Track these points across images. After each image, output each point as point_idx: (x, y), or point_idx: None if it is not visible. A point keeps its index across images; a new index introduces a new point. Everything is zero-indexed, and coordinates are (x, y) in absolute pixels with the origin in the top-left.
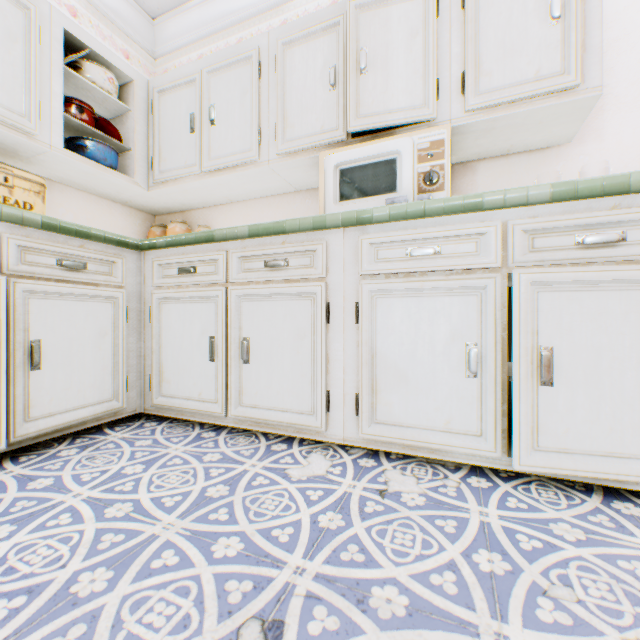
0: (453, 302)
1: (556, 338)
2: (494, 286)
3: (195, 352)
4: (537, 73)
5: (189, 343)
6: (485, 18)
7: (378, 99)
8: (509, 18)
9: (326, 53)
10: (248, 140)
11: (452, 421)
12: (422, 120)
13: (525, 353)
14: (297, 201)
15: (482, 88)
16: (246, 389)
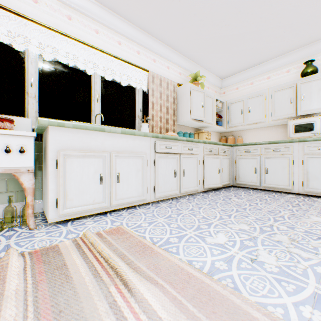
0: None
1: None
2: None
3: (249, 171)
4: None
5: (247, 169)
6: None
7: (307, 107)
8: None
9: (288, 94)
10: (261, 116)
11: None
12: None
13: None
14: (273, 128)
15: None
16: (266, 180)
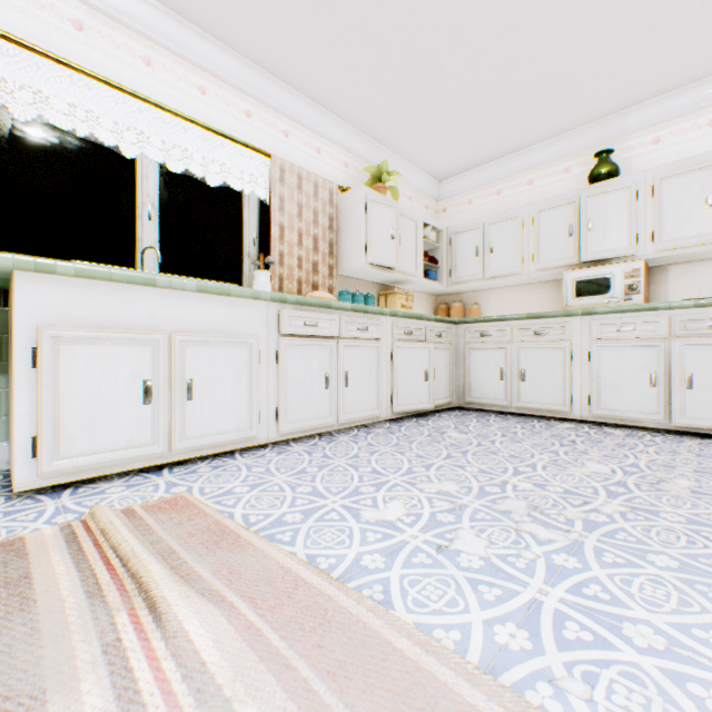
0: (642, 352)
1: (693, 369)
2: (663, 345)
3: (490, 375)
4: (697, 233)
5: (487, 371)
6: (665, 203)
7: (599, 244)
8: (680, 204)
9: (565, 217)
10: (514, 262)
11: (641, 407)
12: (626, 256)
13: (676, 375)
14: (539, 288)
15: (664, 239)
16: (522, 394)
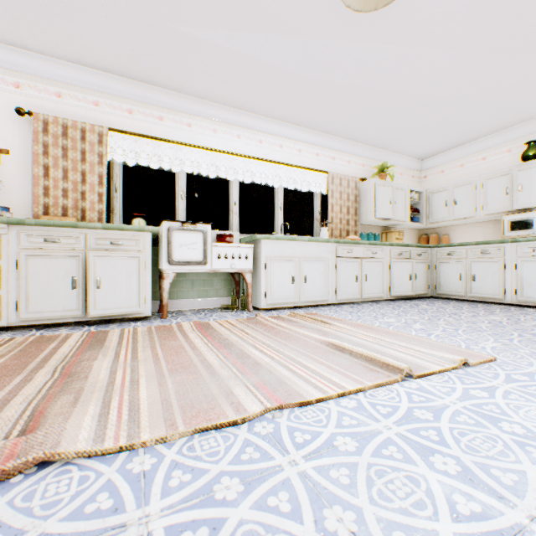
0: None
1: None
2: None
3: (452, 278)
4: None
5: (450, 275)
6: None
7: (525, 199)
8: None
9: (503, 183)
10: (470, 210)
11: None
12: None
13: None
14: (489, 224)
15: None
16: (473, 288)
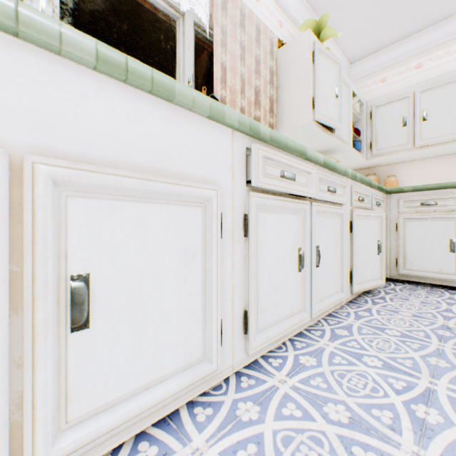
0: None
1: None
2: None
3: (435, 247)
4: None
5: (429, 242)
6: None
7: None
8: None
9: None
10: None
11: None
12: None
13: None
14: None
15: None
16: None
